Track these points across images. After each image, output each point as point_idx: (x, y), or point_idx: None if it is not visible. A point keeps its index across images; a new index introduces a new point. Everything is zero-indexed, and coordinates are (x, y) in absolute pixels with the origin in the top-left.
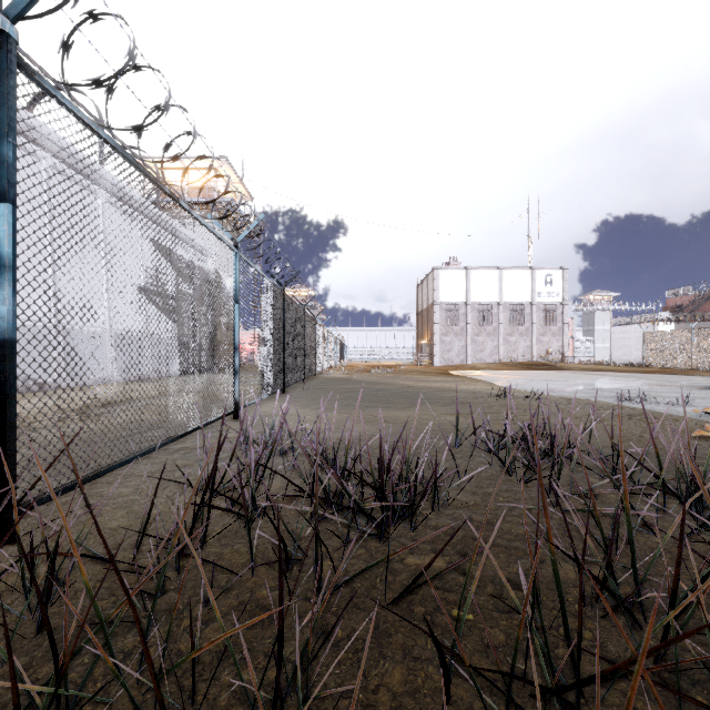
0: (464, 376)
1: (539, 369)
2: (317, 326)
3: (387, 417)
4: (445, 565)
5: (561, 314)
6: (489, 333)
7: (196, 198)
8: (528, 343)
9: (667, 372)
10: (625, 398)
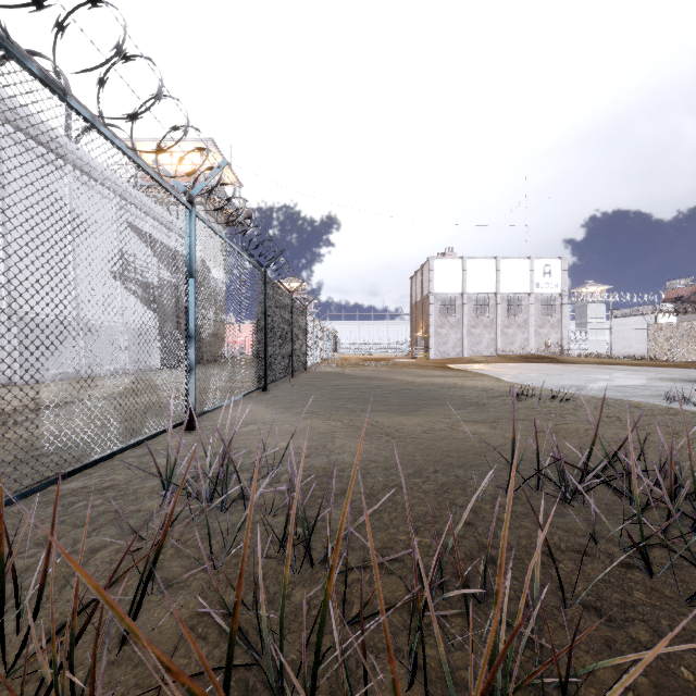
0: (465, 370)
1: (540, 363)
2: (308, 317)
3: (390, 427)
4: None
5: (560, 305)
6: (486, 325)
7: (181, 182)
8: (526, 335)
9: (678, 365)
10: (674, 399)
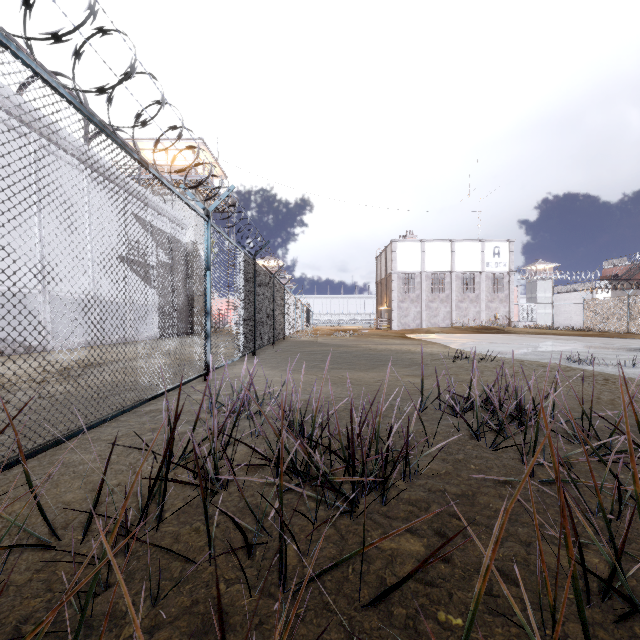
0: (420, 339)
1: (488, 333)
2: (286, 293)
3: (352, 379)
4: (423, 549)
5: (508, 283)
6: (442, 300)
7: (175, 176)
8: (478, 309)
9: (606, 335)
10: (574, 360)
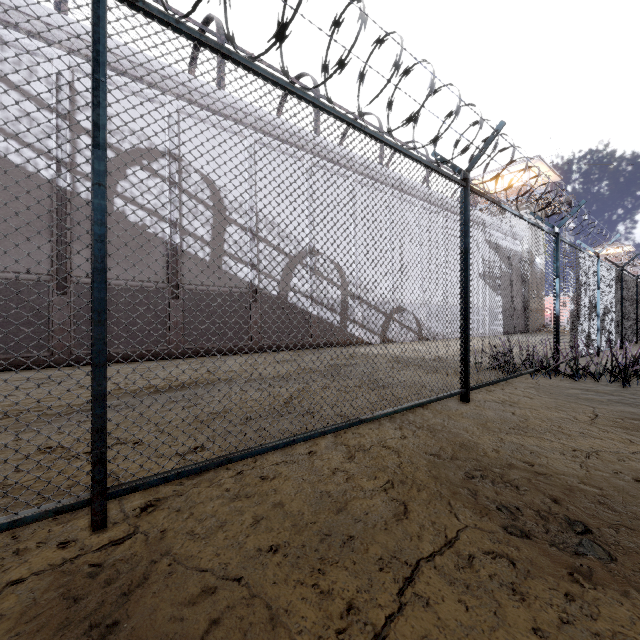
0: None
1: None
2: None
3: None
4: None
5: None
6: None
7: (512, 197)
8: None
9: None
10: None
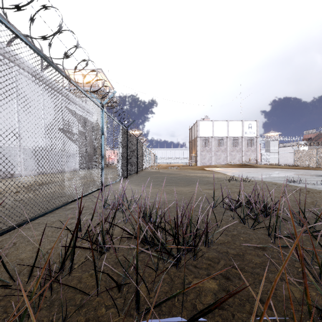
0: (211, 170)
1: (246, 167)
2: (143, 147)
3: (177, 191)
4: (216, 286)
5: (256, 142)
6: (223, 150)
7: (87, 88)
8: (240, 155)
9: (305, 168)
10: (291, 181)
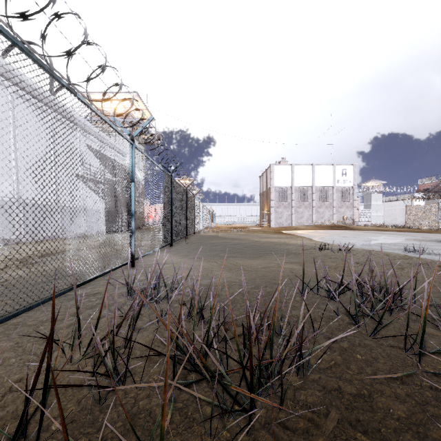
0: (291, 234)
1: (339, 230)
2: (196, 201)
3: (244, 265)
4: None
5: (352, 194)
6: (306, 206)
7: (117, 118)
8: (331, 212)
9: (423, 231)
10: (409, 250)
